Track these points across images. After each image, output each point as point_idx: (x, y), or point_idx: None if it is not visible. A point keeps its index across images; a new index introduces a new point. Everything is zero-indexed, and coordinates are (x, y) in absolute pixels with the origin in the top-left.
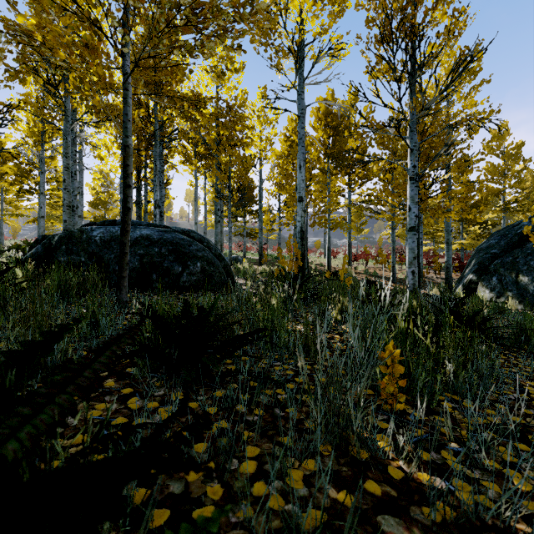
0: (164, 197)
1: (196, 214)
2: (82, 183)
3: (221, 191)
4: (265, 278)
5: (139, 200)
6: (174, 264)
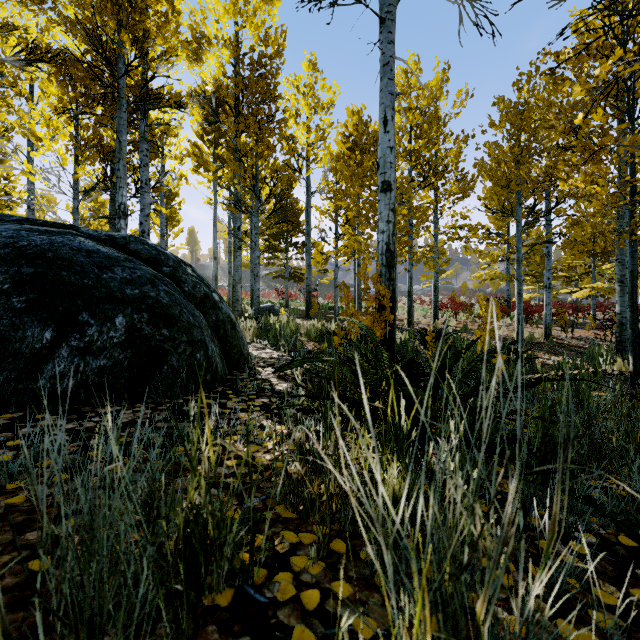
0: (149, 207)
1: (215, 245)
2: (32, 192)
3: (242, 196)
4: (315, 342)
5: (114, 216)
6: (26, 322)
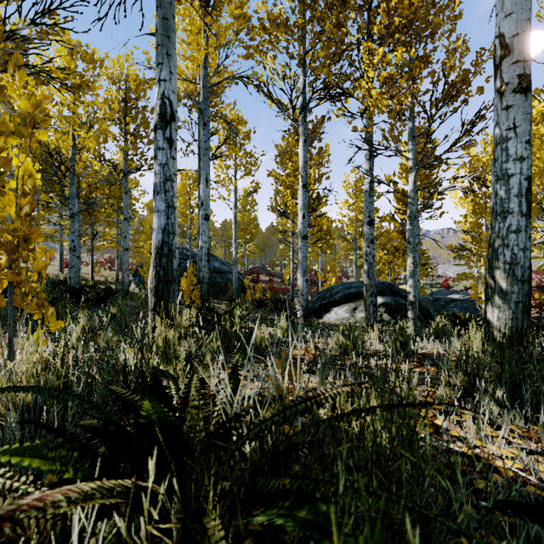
0: None
1: None
2: None
3: None
4: None
5: None
6: None
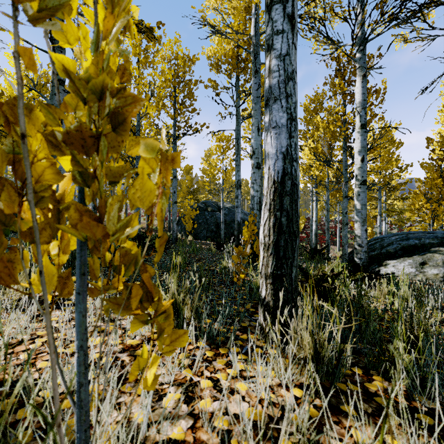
0: None
1: None
2: None
3: None
4: None
5: None
6: None
